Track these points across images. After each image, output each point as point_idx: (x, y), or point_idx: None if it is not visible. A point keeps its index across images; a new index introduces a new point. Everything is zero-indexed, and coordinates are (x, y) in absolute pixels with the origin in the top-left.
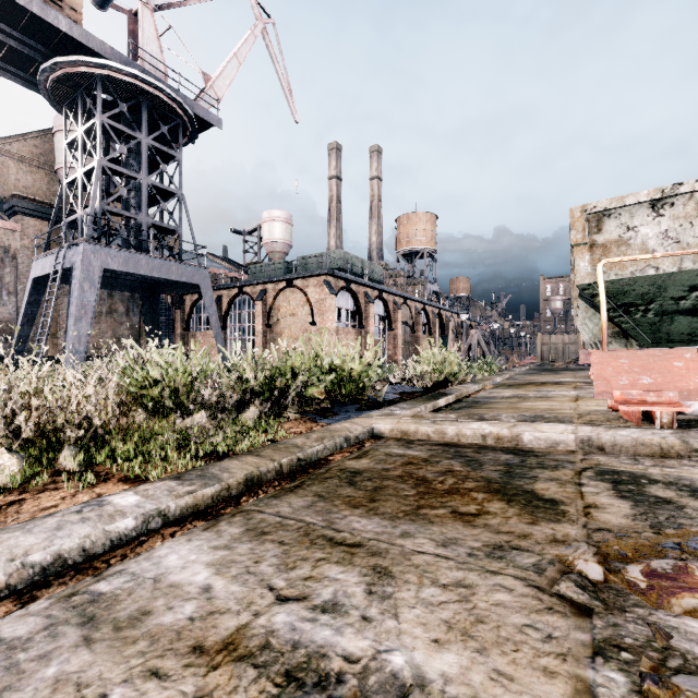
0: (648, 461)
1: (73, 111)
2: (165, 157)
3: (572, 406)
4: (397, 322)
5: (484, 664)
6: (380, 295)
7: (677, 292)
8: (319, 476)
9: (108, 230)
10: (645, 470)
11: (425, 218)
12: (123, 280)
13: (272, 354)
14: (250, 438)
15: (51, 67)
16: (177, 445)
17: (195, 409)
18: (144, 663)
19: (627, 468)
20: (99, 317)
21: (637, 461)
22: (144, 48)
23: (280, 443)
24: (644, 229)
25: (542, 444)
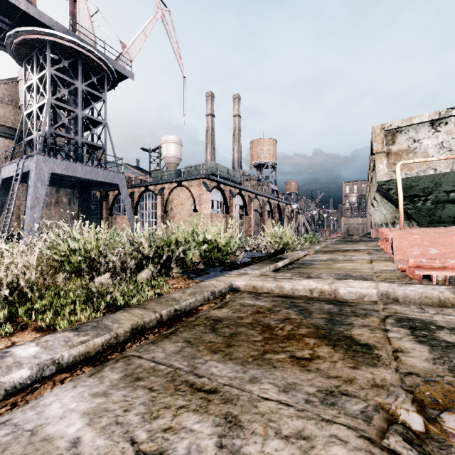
0: (431, 310)
1: (30, 65)
2: (94, 98)
3: (368, 266)
4: (251, 209)
5: None
6: (239, 191)
7: (449, 187)
8: (189, 323)
9: (54, 146)
10: (431, 317)
11: (269, 142)
12: (66, 181)
13: (161, 231)
14: (141, 293)
15: (14, 34)
16: (85, 299)
17: (104, 271)
18: None
19: (418, 316)
20: (50, 206)
21: (423, 310)
22: (80, 24)
23: (163, 297)
24: (426, 141)
25: (353, 296)
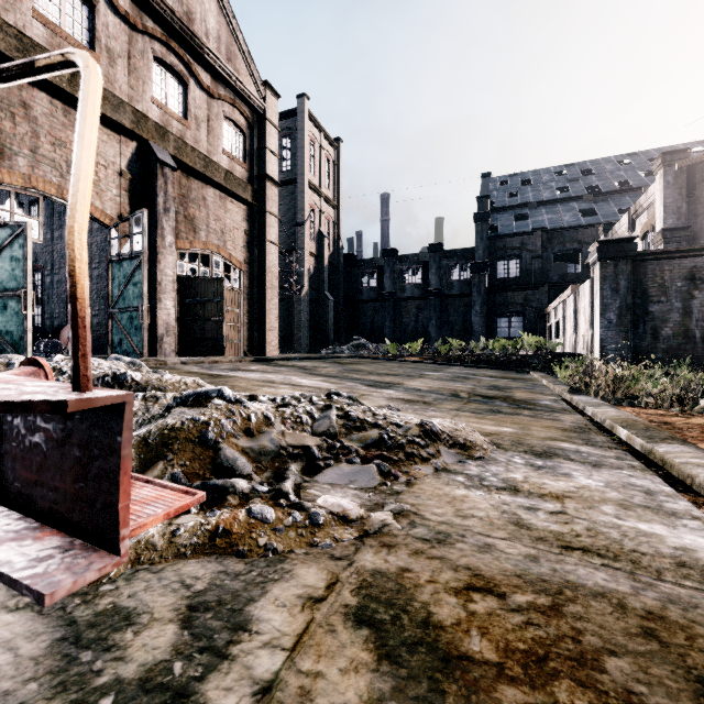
0: None
1: None
2: None
3: None
4: None
5: (445, 491)
6: None
7: None
8: None
9: None
10: None
11: None
12: None
13: None
14: None
15: None
16: None
17: None
18: (581, 494)
19: None
20: None
21: None
22: None
23: None
24: None
25: None
